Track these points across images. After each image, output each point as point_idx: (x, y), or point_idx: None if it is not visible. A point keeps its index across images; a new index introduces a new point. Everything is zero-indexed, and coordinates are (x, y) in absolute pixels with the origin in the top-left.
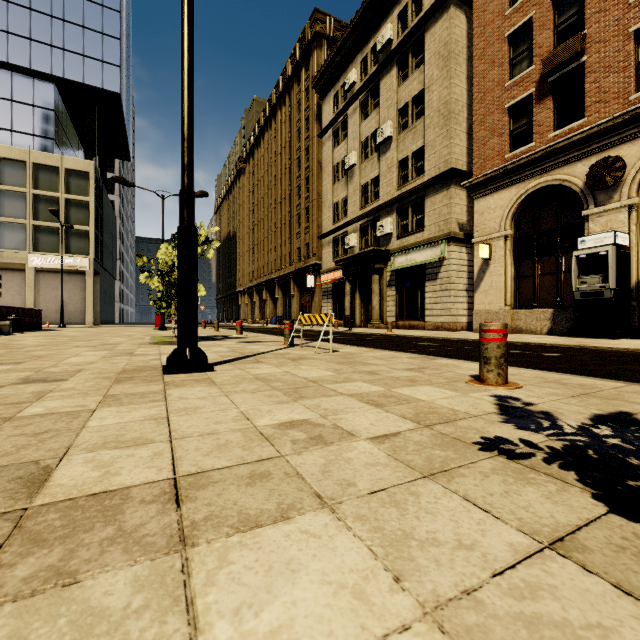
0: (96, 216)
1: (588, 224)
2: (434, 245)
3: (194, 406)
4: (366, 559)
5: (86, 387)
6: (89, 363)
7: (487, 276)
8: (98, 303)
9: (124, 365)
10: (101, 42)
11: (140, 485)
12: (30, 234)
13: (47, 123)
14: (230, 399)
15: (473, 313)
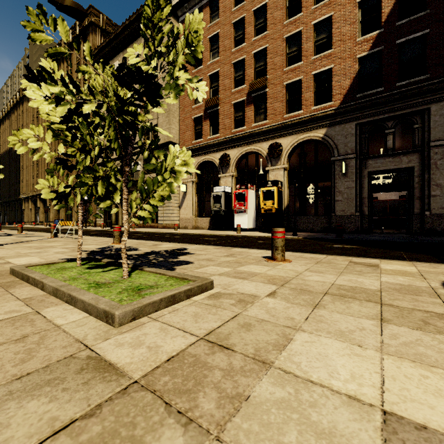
0: None
1: (220, 181)
2: None
3: None
4: (36, 257)
5: None
6: None
7: (185, 200)
8: None
9: None
10: None
11: None
12: None
13: None
14: (12, 250)
15: (180, 219)
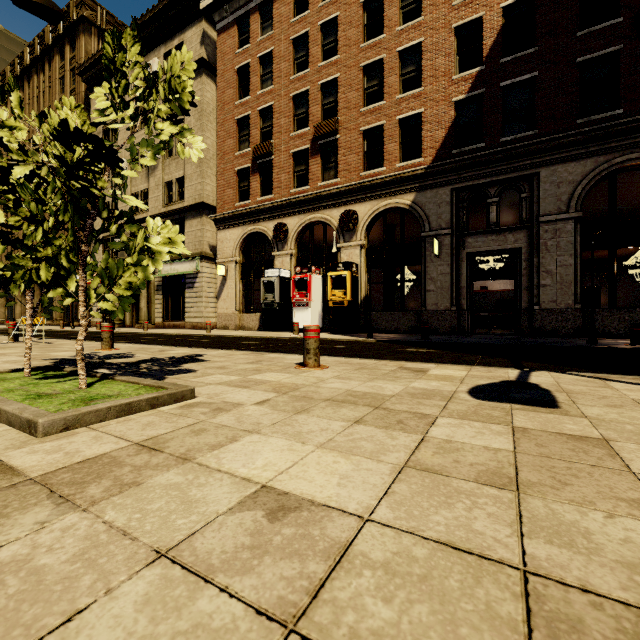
0: None
1: (275, 261)
2: (192, 260)
3: None
4: None
5: None
6: None
7: (226, 288)
8: None
9: None
10: None
11: None
12: None
13: None
14: None
15: (217, 315)
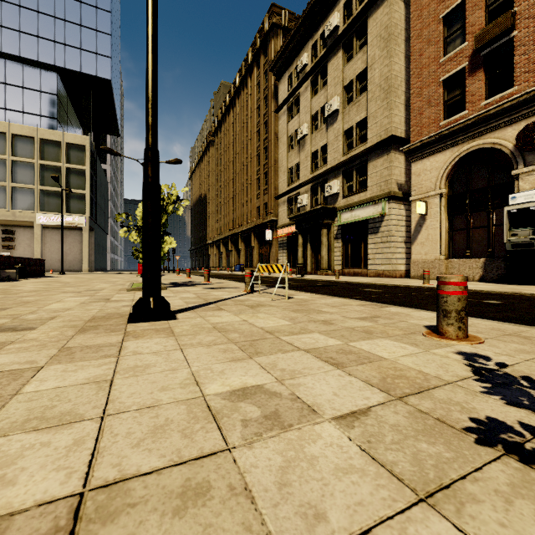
0: (91, 182)
1: (518, 182)
2: (376, 203)
3: (145, 364)
4: None
5: (48, 337)
6: (66, 309)
7: (424, 230)
8: (93, 254)
9: (96, 312)
10: (95, 37)
11: (30, 509)
12: (37, 197)
13: (51, 105)
14: (184, 354)
15: (411, 262)
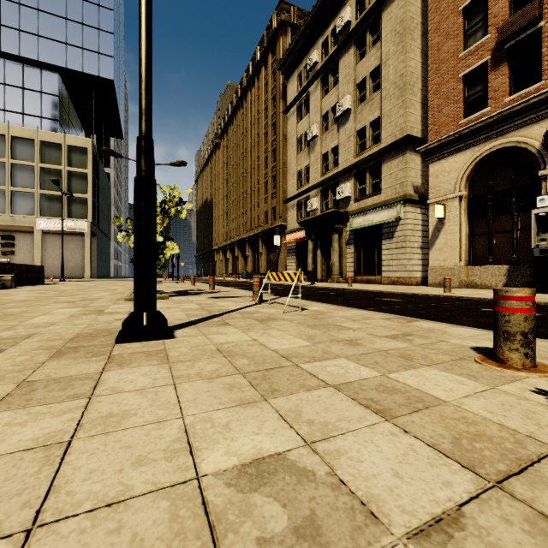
0: (93, 186)
1: (545, 183)
2: (390, 206)
3: (122, 410)
4: None
5: (12, 365)
6: (49, 324)
7: (442, 234)
8: (95, 260)
9: (83, 328)
10: (97, 36)
11: None
12: (38, 201)
13: (52, 107)
14: (177, 394)
15: (428, 269)
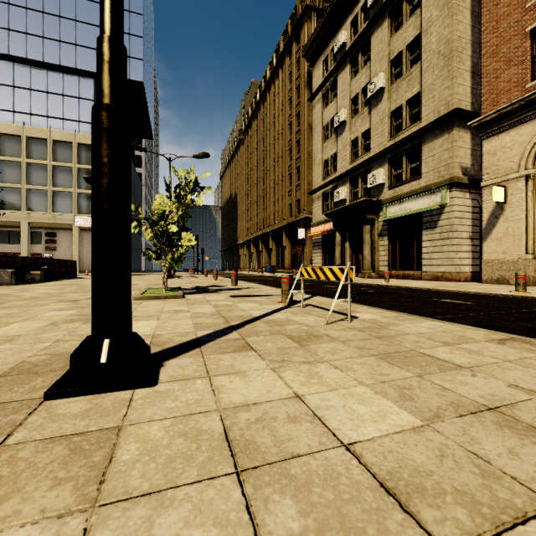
0: None
1: None
2: (433, 192)
3: None
4: None
5: None
6: (5, 340)
7: (501, 222)
8: None
9: (39, 349)
10: (128, 41)
11: None
12: (75, 200)
13: (88, 111)
14: None
15: (482, 263)
